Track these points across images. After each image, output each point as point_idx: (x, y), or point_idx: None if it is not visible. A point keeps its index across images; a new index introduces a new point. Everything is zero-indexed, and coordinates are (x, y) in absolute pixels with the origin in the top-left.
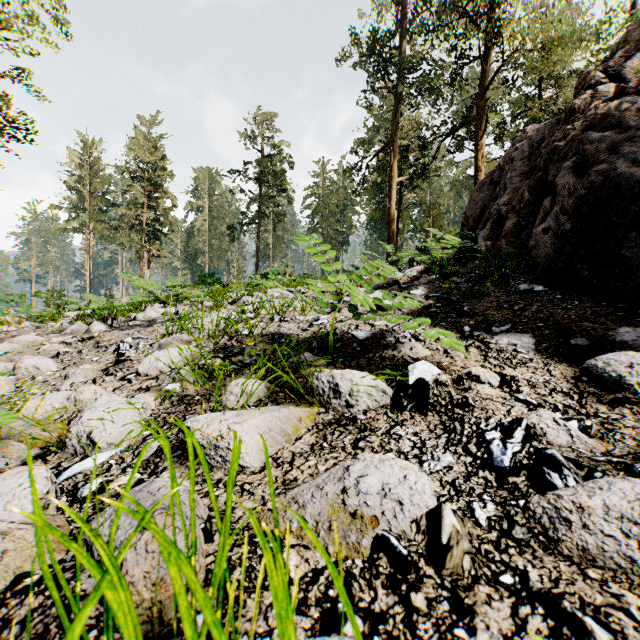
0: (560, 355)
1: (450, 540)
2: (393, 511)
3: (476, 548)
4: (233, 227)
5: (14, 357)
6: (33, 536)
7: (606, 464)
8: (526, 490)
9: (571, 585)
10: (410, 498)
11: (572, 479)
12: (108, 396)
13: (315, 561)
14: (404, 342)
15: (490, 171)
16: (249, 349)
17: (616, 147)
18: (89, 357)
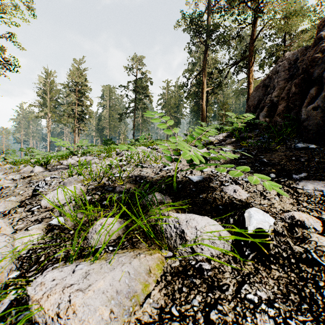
0: None
1: None
2: None
3: None
4: (121, 115)
5: None
6: None
7: None
8: None
9: None
10: None
11: None
12: None
13: None
14: (227, 185)
15: (262, 79)
16: (118, 188)
17: None
18: (18, 191)
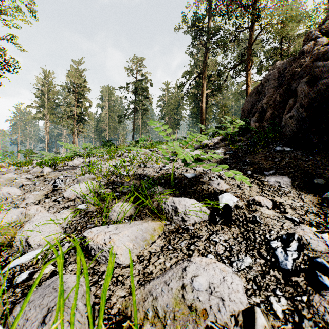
0: (307, 189)
1: None
2: (217, 306)
3: None
4: (121, 116)
5: None
6: None
7: None
8: (305, 287)
9: None
10: (228, 295)
11: None
12: (42, 213)
13: None
14: (214, 180)
15: (256, 86)
16: (126, 183)
17: None
18: (39, 187)
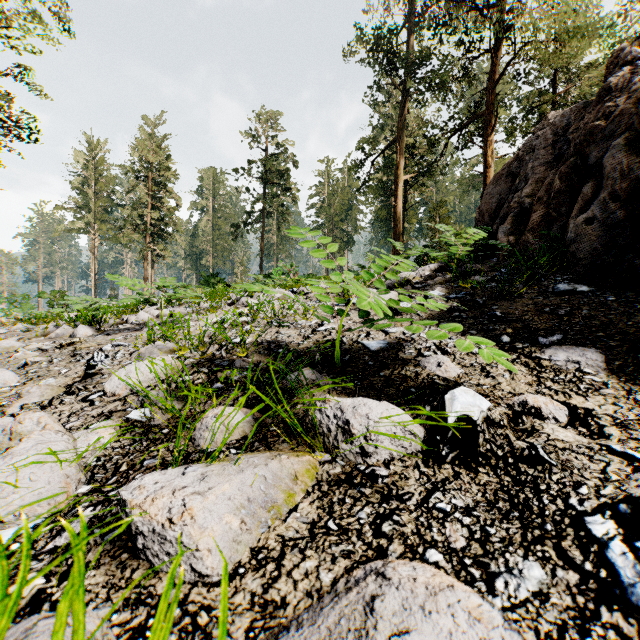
0: None
1: None
2: None
3: None
4: (237, 227)
5: None
6: None
7: None
8: None
9: None
10: None
11: None
12: (40, 434)
13: None
14: (428, 355)
15: (507, 162)
16: (239, 362)
17: None
18: (58, 369)
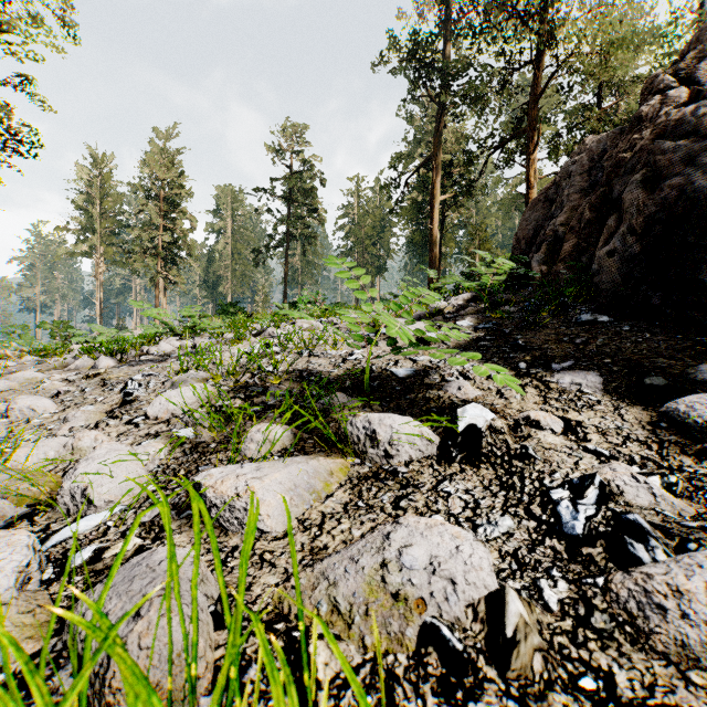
0: (633, 396)
1: (516, 633)
2: (444, 592)
3: (547, 641)
4: (258, 251)
5: (9, 396)
6: (7, 620)
7: (699, 531)
8: (604, 564)
9: (670, 693)
10: (464, 575)
11: (661, 552)
12: (109, 444)
13: (349, 656)
14: (451, 381)
15: (545, 187)
16: (274, 388)
17: (693, 157)
18: (93, 397)
